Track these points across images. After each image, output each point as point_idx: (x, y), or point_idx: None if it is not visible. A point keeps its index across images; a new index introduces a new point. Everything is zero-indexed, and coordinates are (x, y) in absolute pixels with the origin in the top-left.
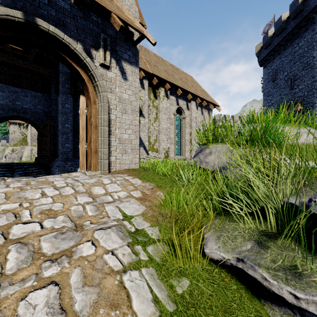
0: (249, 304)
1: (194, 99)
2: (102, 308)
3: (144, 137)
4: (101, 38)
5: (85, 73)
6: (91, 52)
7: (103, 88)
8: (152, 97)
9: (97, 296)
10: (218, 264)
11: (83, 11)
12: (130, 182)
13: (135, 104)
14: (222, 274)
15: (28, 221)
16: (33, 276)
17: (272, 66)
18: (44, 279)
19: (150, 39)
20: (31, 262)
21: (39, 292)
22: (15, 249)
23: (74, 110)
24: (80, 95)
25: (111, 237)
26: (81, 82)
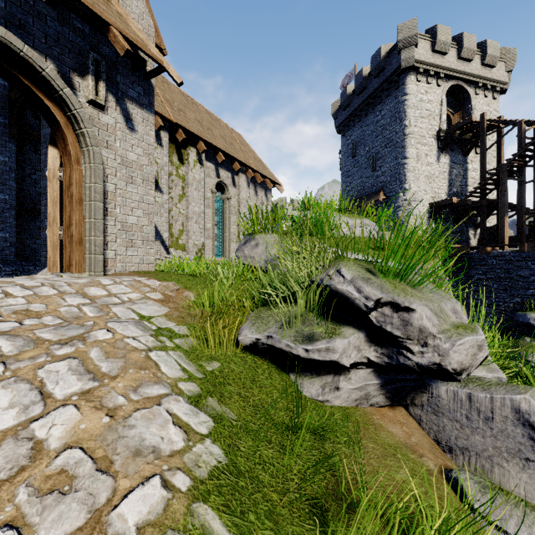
0: (277, 376)
1: (244, 171)
2: (132, 369)
3: (163, 226)
4: (91, 59)
5: (61, 111)
6: (73, 78)
7: (94, 140)
8: (176, 161)
9: (124, 363)
10: (252, 352)
11: (58, 9)
12: (143, 283)
13: (148, 170)
14: (255, 359)
15: (0, 321)
16: (44, 355)
17: (352, 135)
18: (58, 356)
19: (174, 76)
20: (35, 346)
21: (58, 364)
22: (4, 338)
23: (17, 167)
24: (49, 146)
25: (129, 327)
26: (52, 125)
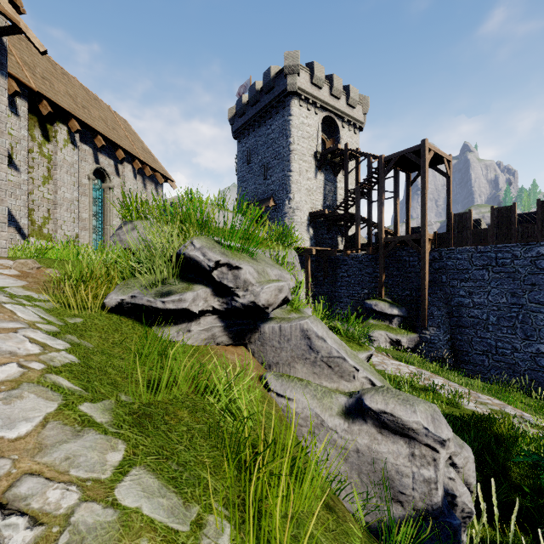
0: (140, 328)
1: (130, 161)
2: None
3: (19, 210)
4: None
5: None
6: None
7: None
8: (39, 137)
9: None
10: (119, 314)
11: None
12: None
13: None
14: (121, 318)
15: None
16: None
17: (247, 143)
18: None
19: (35, 42)
20: None
21: None
22: None
23: None
24: None
25: None
26: None
